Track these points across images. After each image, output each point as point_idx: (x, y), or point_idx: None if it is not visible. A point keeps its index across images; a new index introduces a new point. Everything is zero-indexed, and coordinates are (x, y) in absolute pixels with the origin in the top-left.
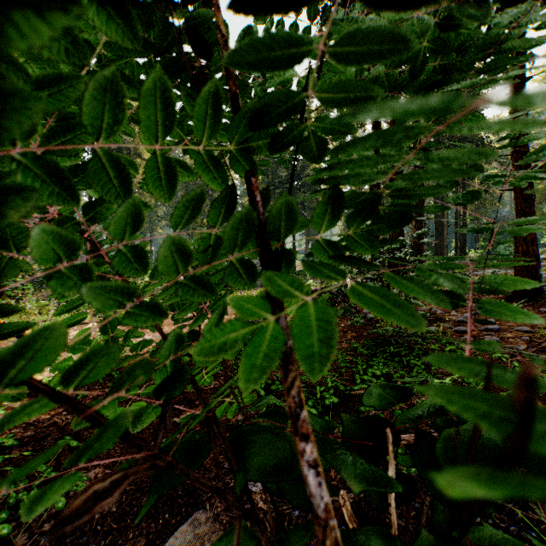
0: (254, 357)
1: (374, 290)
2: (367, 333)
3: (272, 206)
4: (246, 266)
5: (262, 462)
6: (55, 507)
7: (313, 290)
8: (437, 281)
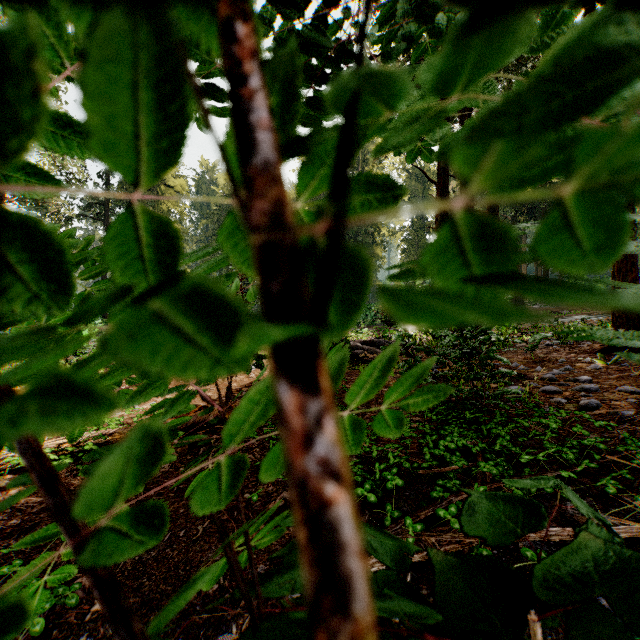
0: None
1: None
2: None
3: None
4: None
5: None
6: (31, 631)
7: (368, 340)
8: None
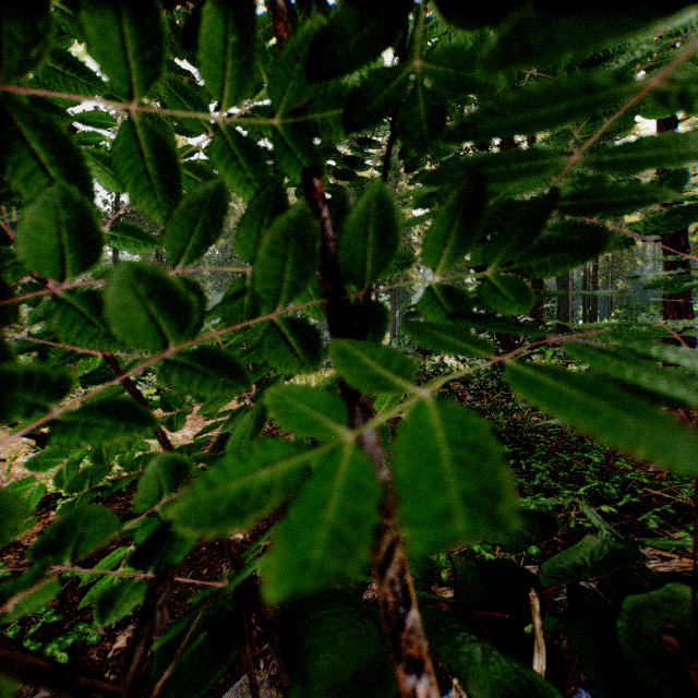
0: (311, 538)
1: (558, 376)
2: None
3: (351, 212)
4: (305, 332)
5: (333, 664)
6: None
7: None
8: (663, 357)
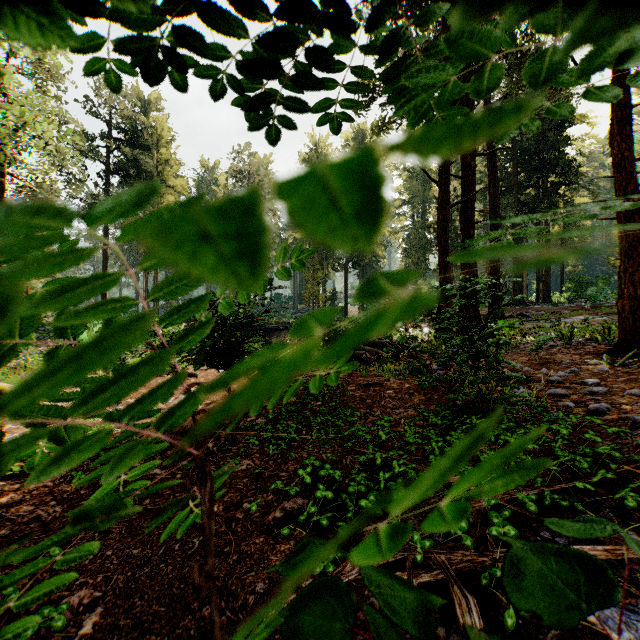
0: None
1: None
2: (438, 397)
3: None
4: None
5: None
6: None
7: (370, 341)
8: None
